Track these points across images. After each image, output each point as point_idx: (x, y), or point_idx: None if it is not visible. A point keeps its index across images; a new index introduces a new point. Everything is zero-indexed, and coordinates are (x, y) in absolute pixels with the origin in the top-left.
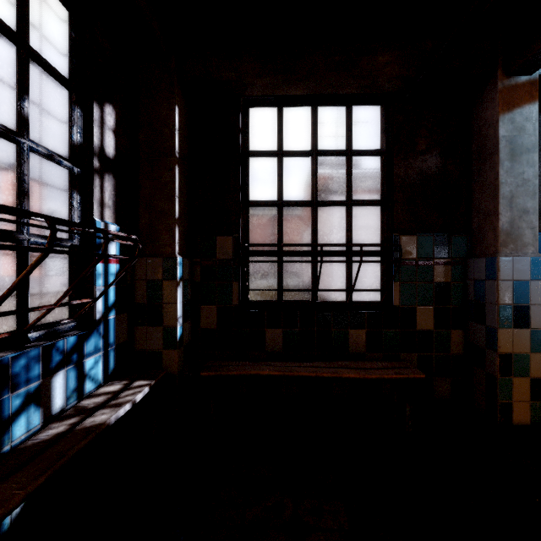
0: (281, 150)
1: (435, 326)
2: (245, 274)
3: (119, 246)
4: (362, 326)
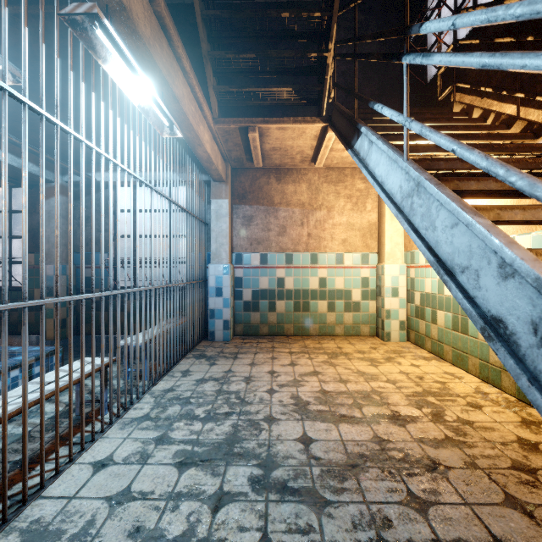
0: None
1: None
2: None
3: None
4: (8, 298)
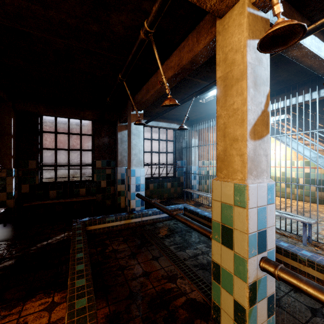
0: (56, 132)
1: (107, 186)
2: (41, 173)
3: None
4: (84, 187)
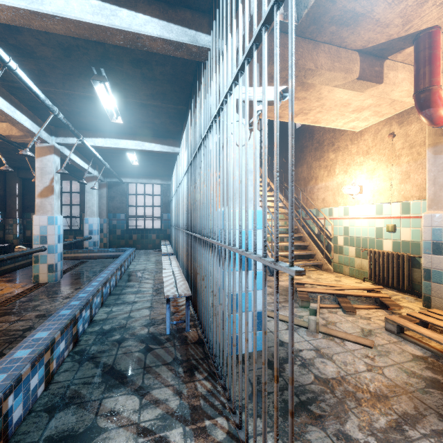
0: None
1: None
2: None
3: (1, 216)
4: (72, 235)
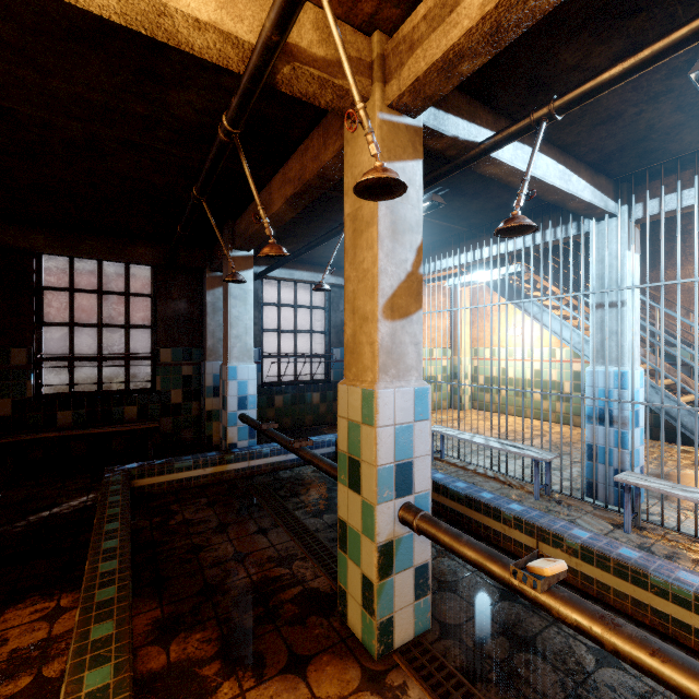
0: (72, 288)
1: (183, 400)
2: (38, 375)
3: None
4: (134, 404)
